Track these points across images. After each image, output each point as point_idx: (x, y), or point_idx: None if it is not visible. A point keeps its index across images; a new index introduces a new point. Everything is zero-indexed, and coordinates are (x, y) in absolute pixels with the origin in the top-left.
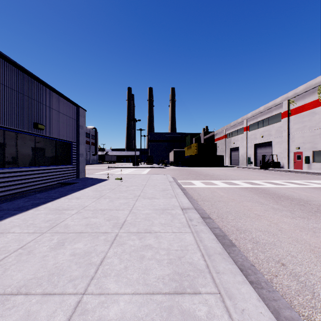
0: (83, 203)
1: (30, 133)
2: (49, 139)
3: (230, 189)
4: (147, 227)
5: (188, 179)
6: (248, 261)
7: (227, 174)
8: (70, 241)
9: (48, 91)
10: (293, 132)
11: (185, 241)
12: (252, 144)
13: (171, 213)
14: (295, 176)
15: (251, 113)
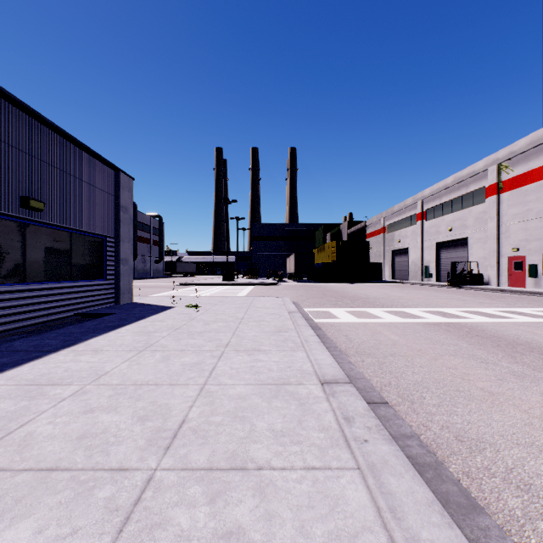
0: (102, 364)
1: (13, 217)
2: (57, 230)
3: (408, 326)
4: (236, 448)
5: (323, 306)
6: None
7: (393, 297)
8: (3, 508)
9: (55, 137)
10: (507, 221)
11: (345, 508)
12: (432, 243)
13: (297, 395)
14: (517, 300)
15: (430, 188)
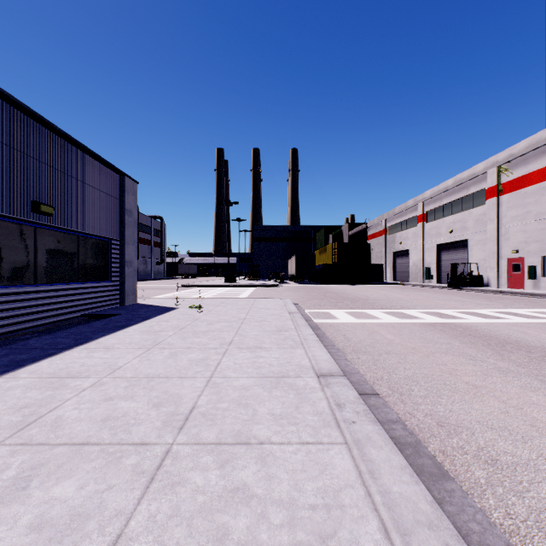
0: (115, 360)
1: (25, 221)
2: (66, 234)
3: (404, 327)
4: (241, 428)
5: (324, 308)
6: (496, 530)
7: (393, 298)
8: (48, 472)
9: (63, 143)
10: (507, 223)
11: (332, 472)
12: (433, 245)
13: (295, 386)
14: (515, 302)
15: (431, 190)
